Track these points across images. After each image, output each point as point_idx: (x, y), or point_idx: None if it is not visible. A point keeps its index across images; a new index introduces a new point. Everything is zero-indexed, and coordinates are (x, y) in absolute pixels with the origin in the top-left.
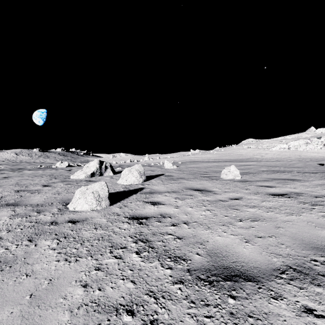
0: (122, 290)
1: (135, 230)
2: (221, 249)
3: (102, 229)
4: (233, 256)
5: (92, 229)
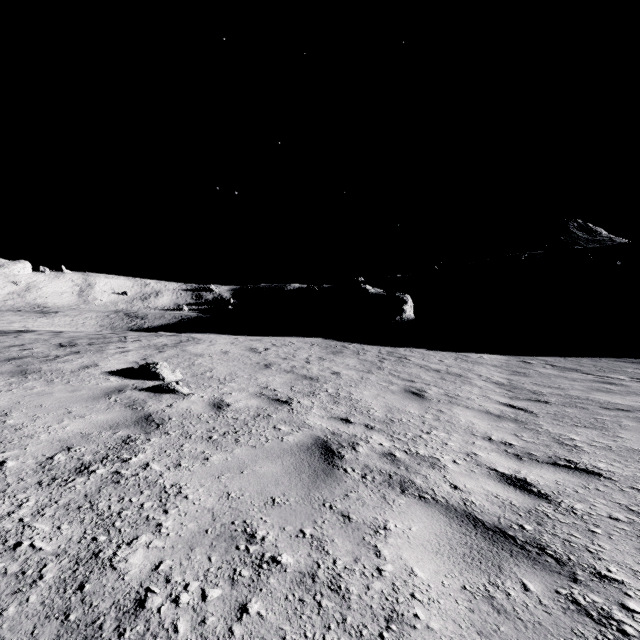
0: (195, 445)
1: (26, 492)
2: (102, 425)
3: (25, 531)
4: (115, 420)
5: (27, 546)
